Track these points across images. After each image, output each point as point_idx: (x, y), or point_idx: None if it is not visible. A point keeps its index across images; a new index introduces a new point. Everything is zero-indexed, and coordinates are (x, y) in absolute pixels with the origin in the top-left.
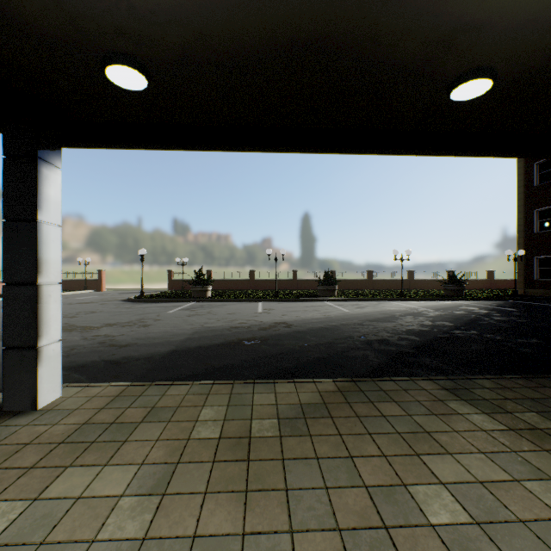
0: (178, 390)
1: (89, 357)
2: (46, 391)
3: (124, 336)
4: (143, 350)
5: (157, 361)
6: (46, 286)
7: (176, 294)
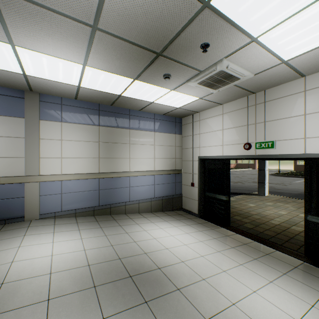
0: (301, 200)
1: (269, 190)
2: (266, 192)
3: (277, 187)
4: (286, 191)
5: (293, 194)
6: (266, 170)
7: (299, 173)
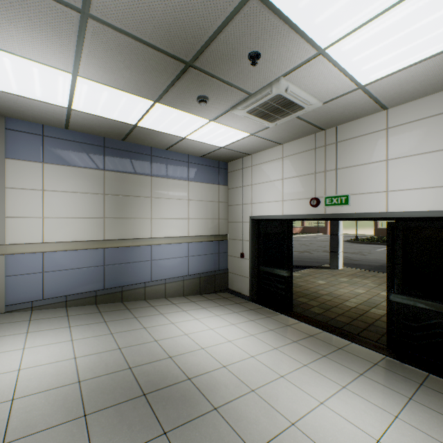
0: (383, 274)
1: (344, 261)
2: (339, 265)
3: (354, 257)
4: (365, 263)
5: (373, 267)
6: (339, 235)
7: (381, 239)
